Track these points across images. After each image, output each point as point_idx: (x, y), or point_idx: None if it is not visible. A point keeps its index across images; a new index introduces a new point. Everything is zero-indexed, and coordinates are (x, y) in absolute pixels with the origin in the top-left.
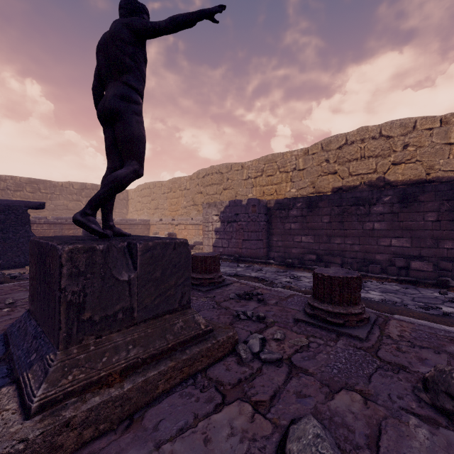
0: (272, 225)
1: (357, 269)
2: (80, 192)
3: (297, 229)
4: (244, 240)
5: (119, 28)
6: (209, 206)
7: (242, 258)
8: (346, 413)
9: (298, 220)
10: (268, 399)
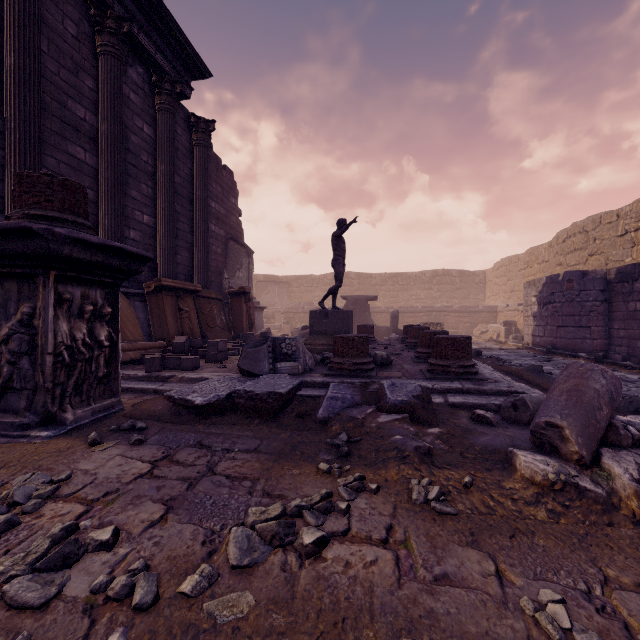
0: (611, 305)
1: None
2: (431, 280)
3: None
4: (558, 326)
5: (332, 237)
6: (529, 285)
7: (553, 350)
8: None
9: None
10: None
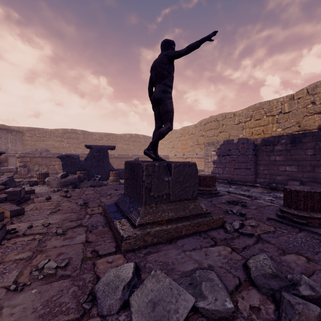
0: (258, 157)
1: None
2: (129, 139)
3: (281, 160)
4: (235, 168)
5: (162, 58)
6: (209, 144)
7: (233, 182)
8: (291, 263)
9: (282, 154)
10: (241, 248)
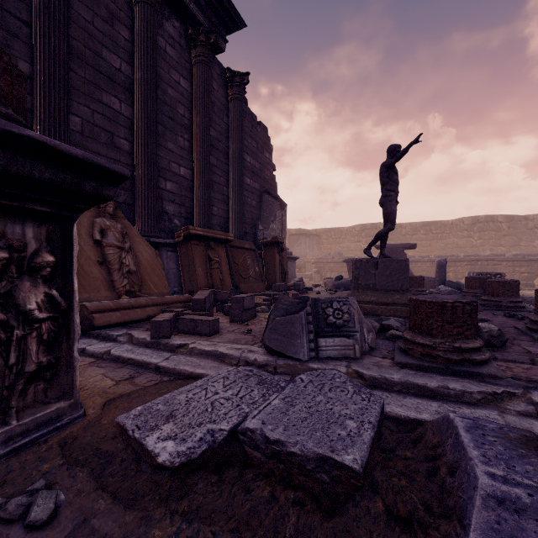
0: None
1: None
2: (471, 227)
3: None
4: None
5: (381, 168)
6: None
7: None
8: None
9: None
10: None
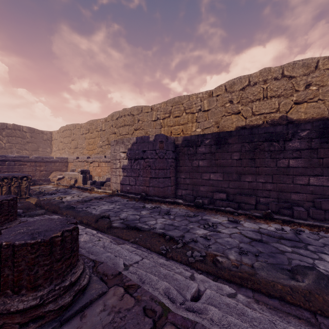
0: (179, 162)
1: (276, 211)
2: (0, 131)
3: (205, 166)
4: (151, 177)
5: None
6: (117, 143)
7: (149, 197)
8: None
9: (206, 158)
10: None
